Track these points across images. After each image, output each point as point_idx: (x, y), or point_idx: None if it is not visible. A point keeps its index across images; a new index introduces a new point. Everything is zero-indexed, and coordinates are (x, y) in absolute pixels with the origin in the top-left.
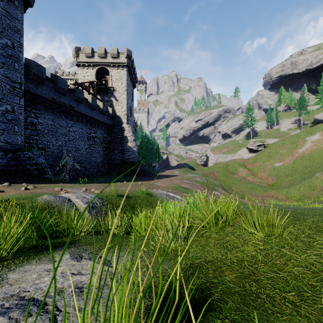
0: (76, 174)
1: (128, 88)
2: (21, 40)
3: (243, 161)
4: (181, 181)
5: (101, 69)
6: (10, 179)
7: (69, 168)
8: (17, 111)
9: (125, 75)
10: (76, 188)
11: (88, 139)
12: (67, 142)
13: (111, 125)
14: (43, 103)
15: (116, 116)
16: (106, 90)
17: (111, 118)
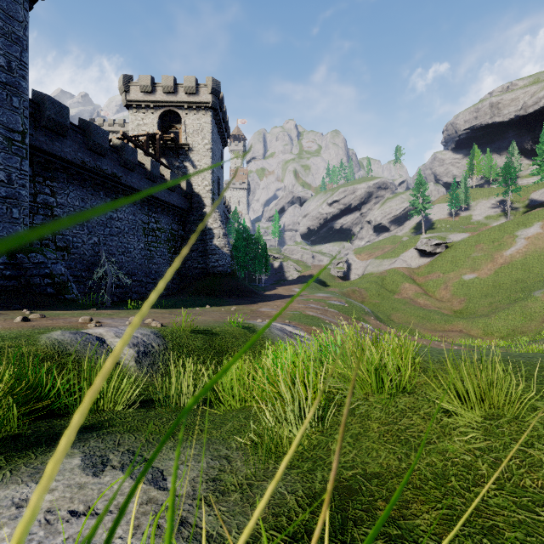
0: (125, 293)
1: (215, 145)
2: (25, 57)
3: (410, 271)
4: (306, 305)
5: (168, 114)
6: (2, 302)
7: (111, 282)
8: (18, 182)
9: (209, 124)
10: (120, 318)
11: (145, 232)
12: (109, 237)
13: (185, 210)
14: (66, 170)
15: (194, 194)
16: (177, 148)
17: (184, 197)
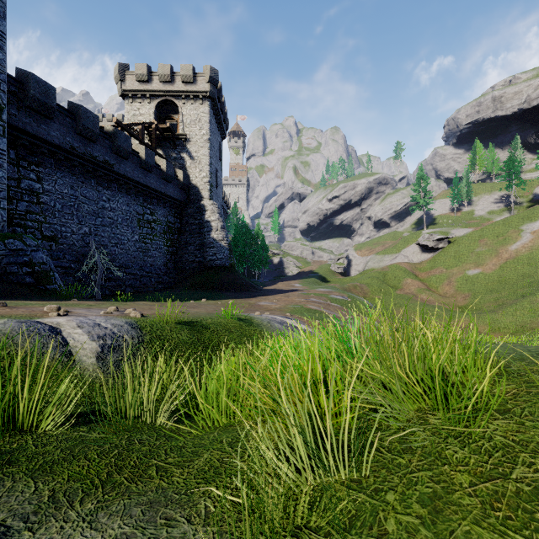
0: (118, 286)
1: (213, 136)
2: (2, 26)
3: (412, 266)
4: (307, 299)
5: (165, 104)
6: None
7: (101, 274)
8: None
9: (206, 114)
10: (99, 308)
11: (140, 224)
12: (100, 227)
13: (182, 202)
14: (53, 155)
15: (191, 185)
16: (174, 139)
17: (181, 189)
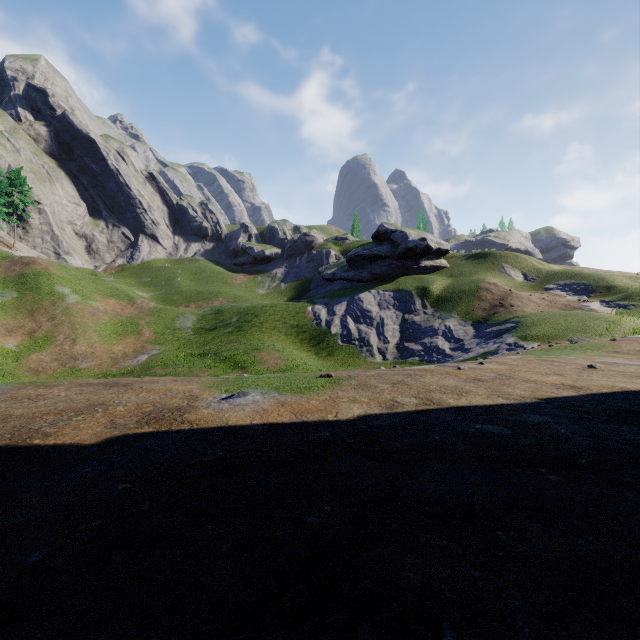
0: None
1: None
2: None
3: None
4: (454, 365)
5: None
6: None
7: None
8: None
9: None
10: None
11: None
12: None
13: None
14: None
15: None
16: None
17: None
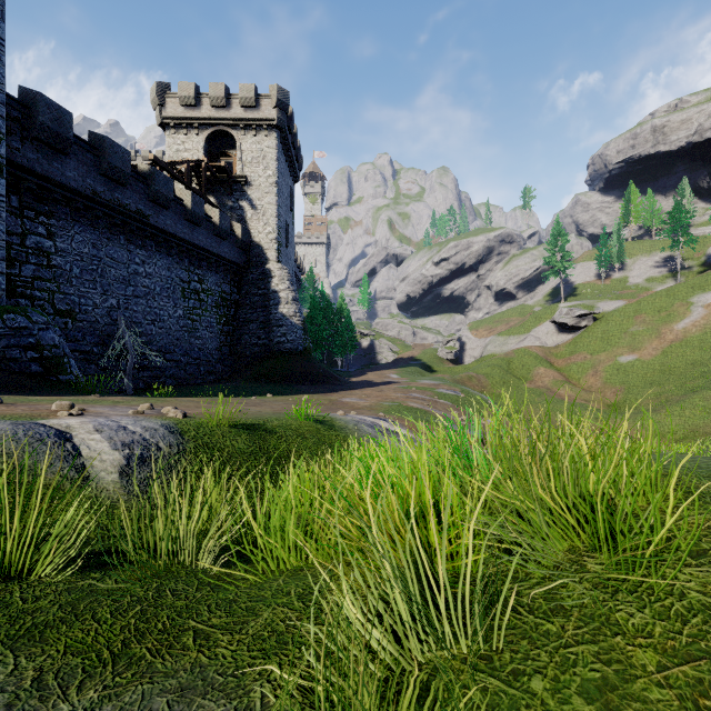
0: (155, 377)
1: (282, 179)
2: None
3: (545, 351)
4: (407, 394)
5: (218, 136)
6: None
7: (133, 361)
8: None
9: (273, 150)
10: (127, 406)
11: (185, 294)
12: (132, 299)
13: (241, 266)
14: (69, 203)
15: (253, 244)
16: (230, 182)
17: (240, 248)
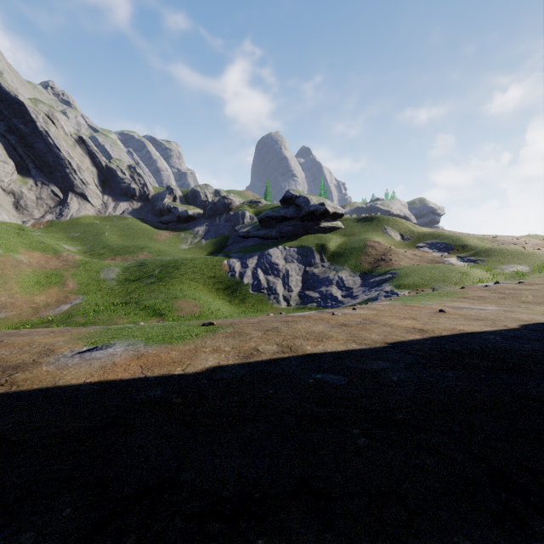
0: None
1: None
2: None
3: None
4: (332, 311)
5: None
6: None
7: None
8: None
9: None
10: None
11: None
12: None
13: None
14: None
15: None
16: None
17: None
